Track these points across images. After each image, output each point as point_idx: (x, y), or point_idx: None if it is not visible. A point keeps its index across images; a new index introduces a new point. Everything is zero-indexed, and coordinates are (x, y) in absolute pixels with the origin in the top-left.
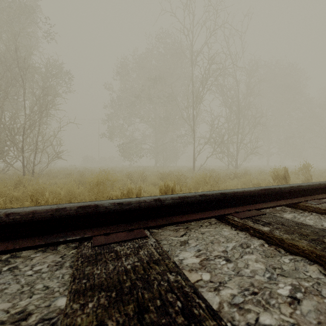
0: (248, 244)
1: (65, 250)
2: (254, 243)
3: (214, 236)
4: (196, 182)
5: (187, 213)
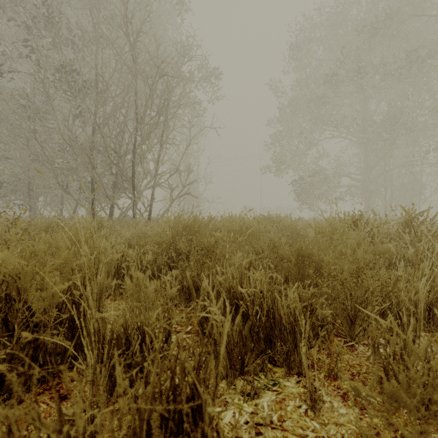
0: None
1: None
2: None
3: None
4: None
5: None
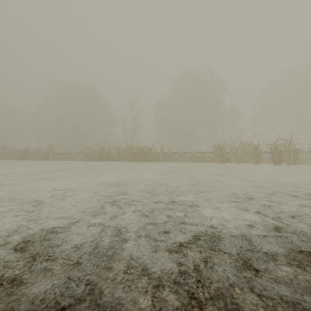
0: None
1: None
2: None
3: None
4: None
5: None
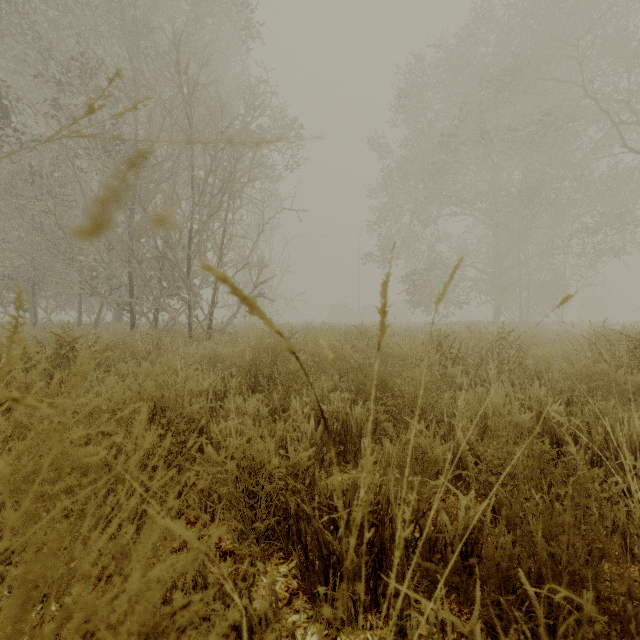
0: None
1: None
2: None
3: None
4: None
5: None
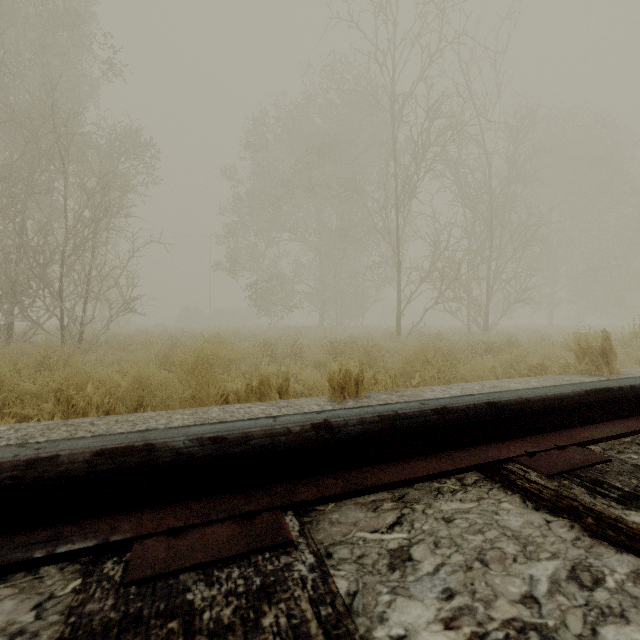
0: (595, 572)
1: (58, 577)
2: (610, 566)
3: (482, 533)
4: (406, 362)
5: (401, 457)
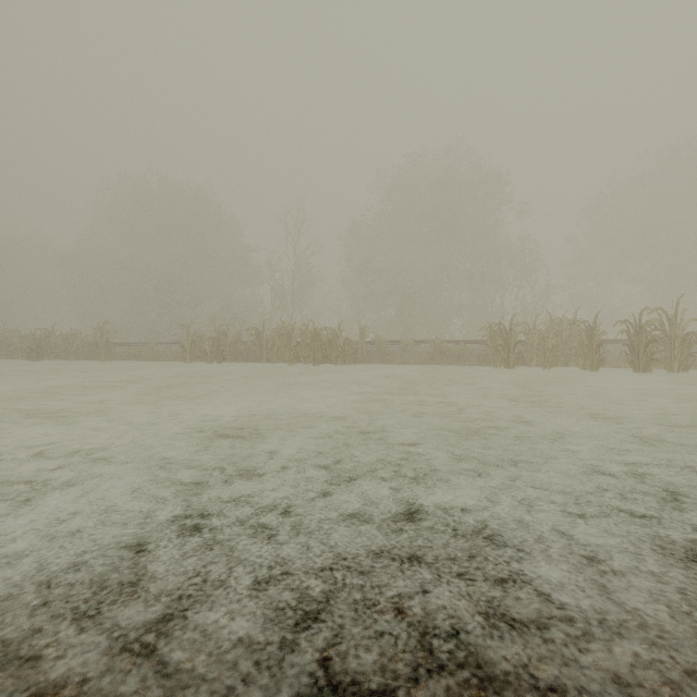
0: None
1: None
2: None
3: None
4: None
5: None
